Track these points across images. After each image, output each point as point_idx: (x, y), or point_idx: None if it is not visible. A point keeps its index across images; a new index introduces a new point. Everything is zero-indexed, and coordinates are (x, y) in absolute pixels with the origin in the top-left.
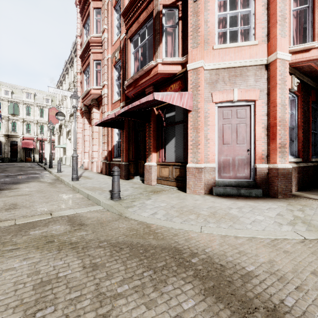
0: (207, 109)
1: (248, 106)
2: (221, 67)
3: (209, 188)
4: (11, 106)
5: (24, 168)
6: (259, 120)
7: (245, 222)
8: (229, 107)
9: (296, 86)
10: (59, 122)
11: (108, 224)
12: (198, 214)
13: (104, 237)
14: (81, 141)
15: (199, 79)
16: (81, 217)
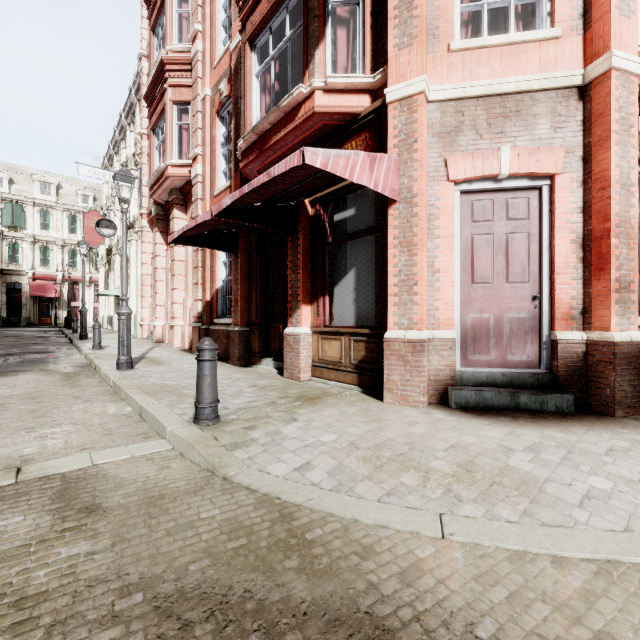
0: (436, 198)
1: (534, 189)
2: (470, 95)
3: (441, 391)
4: (7, 210)
5: (26, 340)
6: (562, 225)
7: (565, 501)
8: (489, 193)
9: None
10: (108, 243)
11: (168, 506)
12: (425, 472)
13: (140, 568)
14: (151, 281)
15: (416, 122)
16: (101, 480)
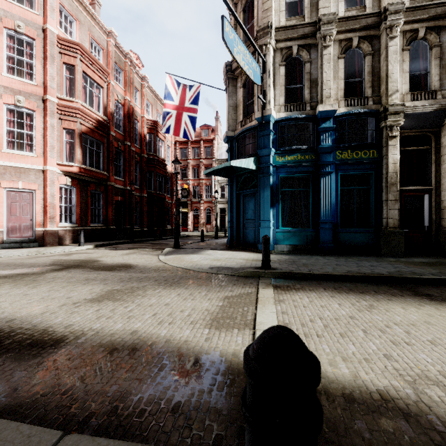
0: None
1: (31, 192)
2: (9, 165)
3: None
4: None
5: None
6: (38, 202)
7: (3, 254)
8: (17, 192)
9: (71, 183)
10: None
11: None
12: None
13: None
14: None
15: None
16: None
